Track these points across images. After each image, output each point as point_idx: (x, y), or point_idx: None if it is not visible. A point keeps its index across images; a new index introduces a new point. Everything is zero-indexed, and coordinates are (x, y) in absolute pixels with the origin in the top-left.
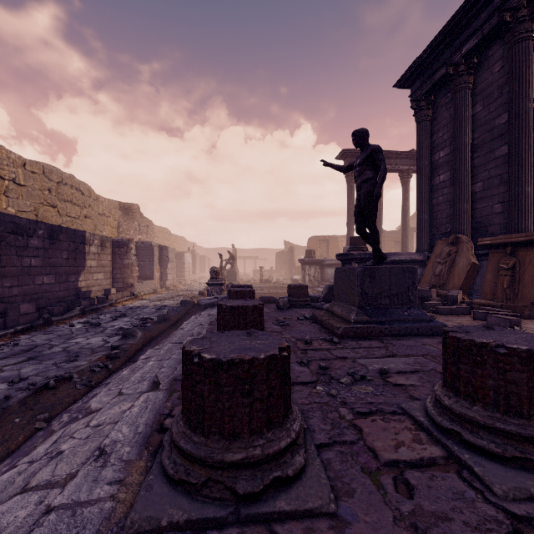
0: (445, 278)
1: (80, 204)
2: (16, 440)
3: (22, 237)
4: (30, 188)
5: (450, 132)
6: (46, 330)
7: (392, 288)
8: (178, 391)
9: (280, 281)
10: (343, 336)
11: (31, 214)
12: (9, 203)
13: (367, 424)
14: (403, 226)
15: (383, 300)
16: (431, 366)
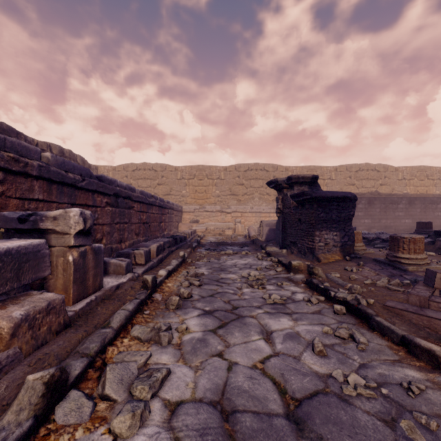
0: None
1: None
2: None
3: (434, 205)
4: None
5: None
6: None
7: None
8: None
9: None
10: None
11: None
12: (436, 189)
13: None
14: None
15: None
16: None
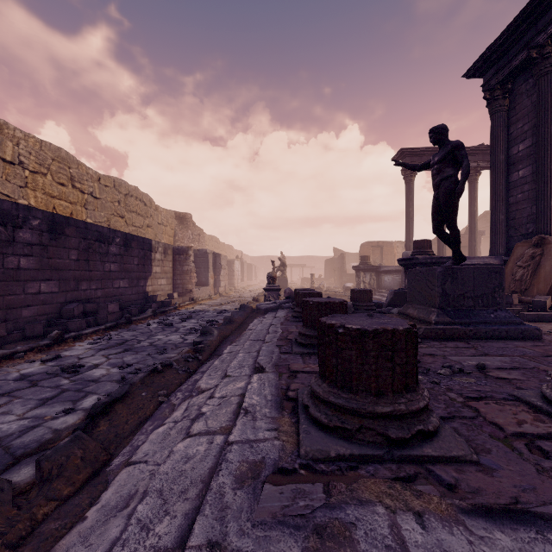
0: (527, 283)
1: (143, 215)
2: (149, 408)
3: (104, 244)
4: (104, 200)
5: (531, 122)
6: (129, 328)
7: (476, 289)
8: (285, 373)
9: (331, 289)
10: (423, 337)
11: (104, 225)
12: (88, 214)
13: (481, 405)
14: (470, 229)
15: (466, 302)
16: (532, 365)
